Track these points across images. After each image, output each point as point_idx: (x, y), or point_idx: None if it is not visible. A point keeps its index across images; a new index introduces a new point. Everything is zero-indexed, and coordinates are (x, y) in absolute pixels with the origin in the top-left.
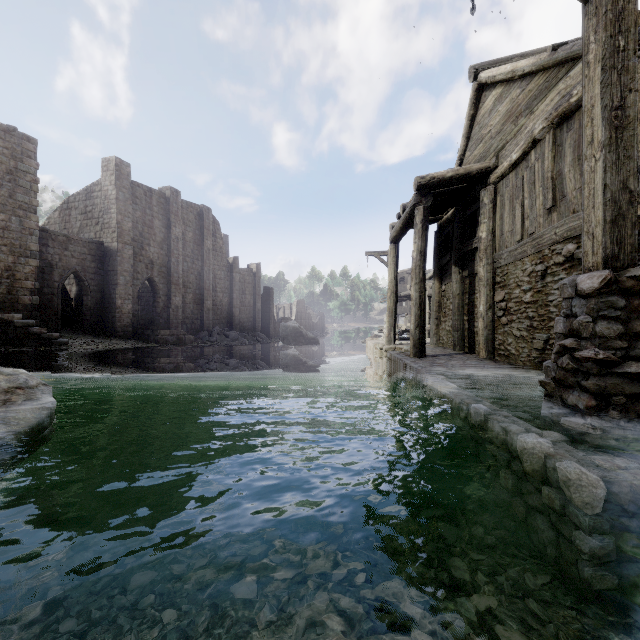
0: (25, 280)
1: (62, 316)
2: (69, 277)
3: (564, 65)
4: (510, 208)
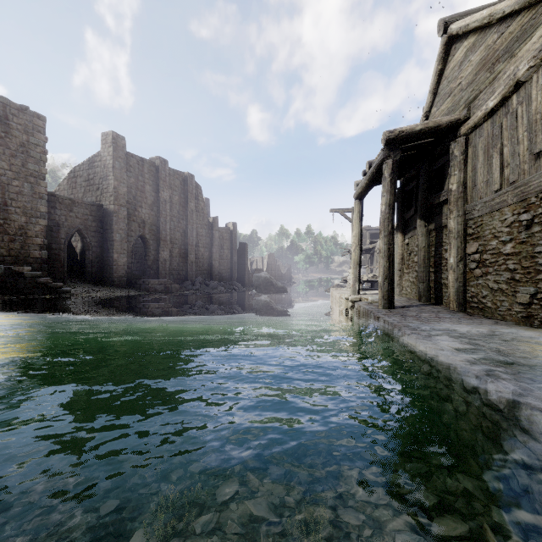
0: (35, 237)
1: (69, 268)
2: (75, 235)
3: None
4: (485, 158)
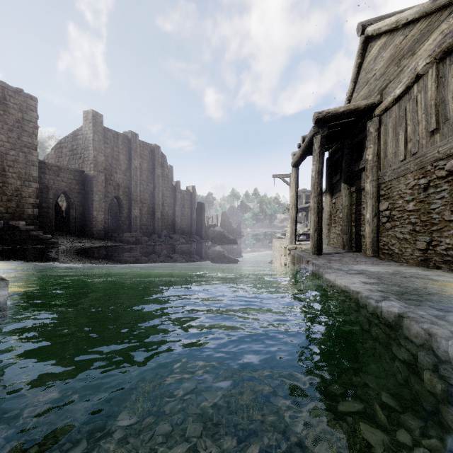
0: (29, 197)
1: (56, 223)
2: (61, 196)
3: (446, 8)
4: (393, 134)
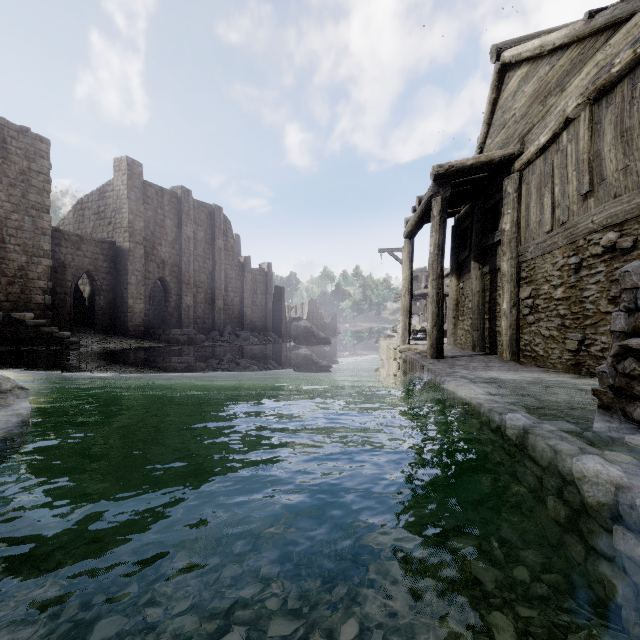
0: (38, 280)
1: (76, 316)
2: (83, 277)
3: (603, 33)
4: (537, 196)
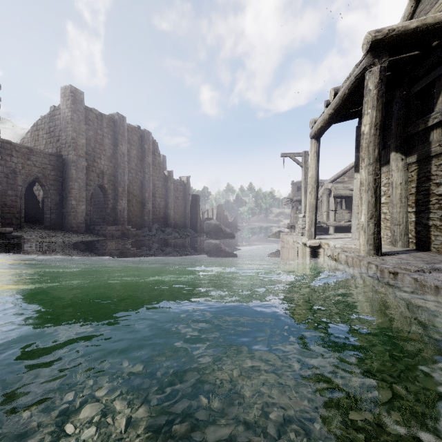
0: None
1: (31, 215)
2: (38, 184)
3: None
4: None
